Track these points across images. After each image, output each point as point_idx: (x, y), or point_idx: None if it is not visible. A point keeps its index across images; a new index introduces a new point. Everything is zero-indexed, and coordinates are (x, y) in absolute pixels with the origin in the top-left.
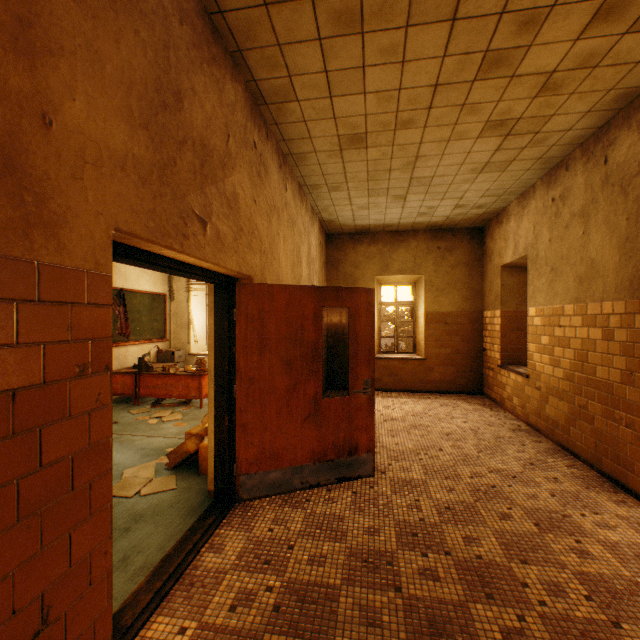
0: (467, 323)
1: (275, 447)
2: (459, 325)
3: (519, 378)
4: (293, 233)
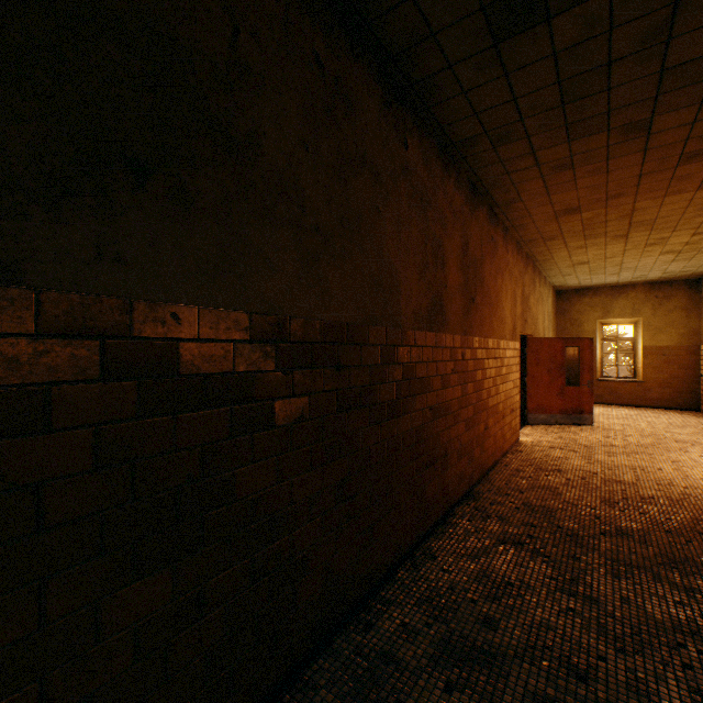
0: (684, 354)
1: (542, 405)
2: (676, 356)
3: None
4: (542, 306)
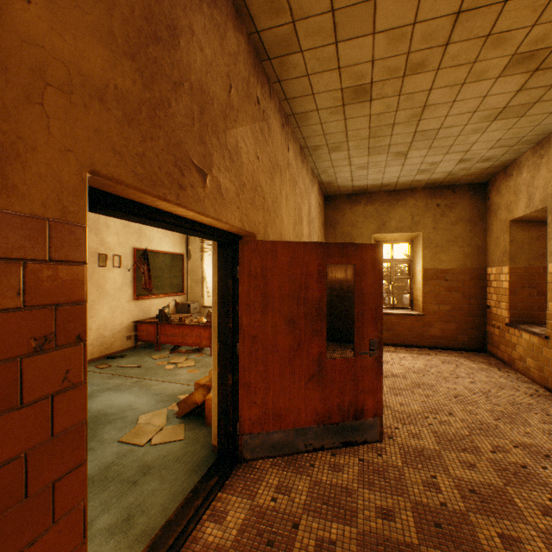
0: (468, 280)
1: (278, 407)
2: (460, 282)
3: (535, 339)
4: (295, 193)
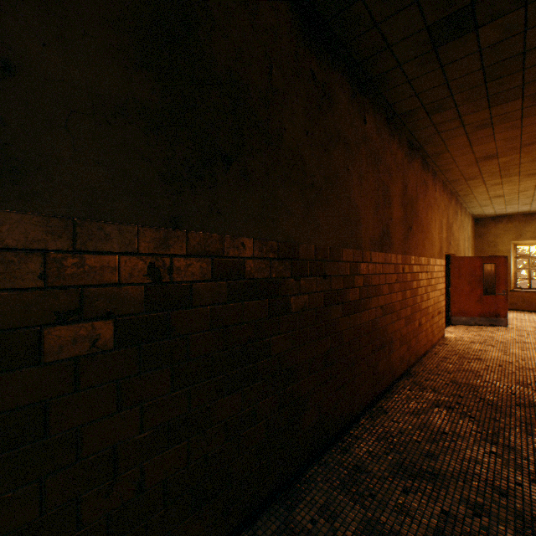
0: None
1: (463, 309)
2: None
3: None
4: (462, 231)
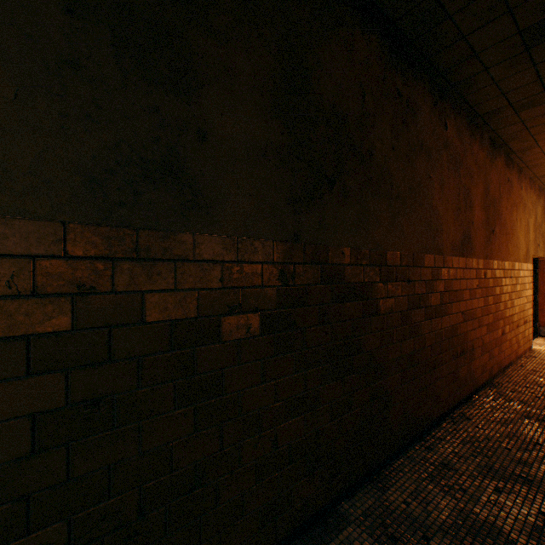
0: None
1: None
2: None
3: None
4: None
